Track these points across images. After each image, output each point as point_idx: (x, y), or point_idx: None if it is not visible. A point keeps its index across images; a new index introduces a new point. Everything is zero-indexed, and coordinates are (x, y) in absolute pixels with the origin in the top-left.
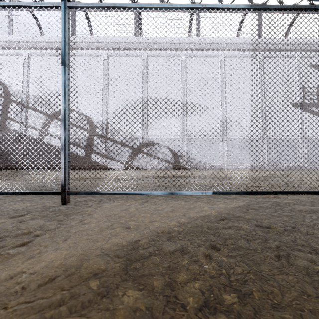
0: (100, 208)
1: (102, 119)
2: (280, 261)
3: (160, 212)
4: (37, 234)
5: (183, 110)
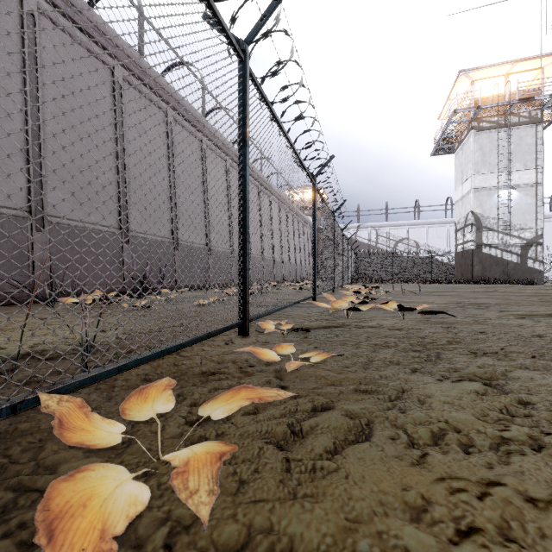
0: None
1: None
2: None
3: None
4: None
5: None
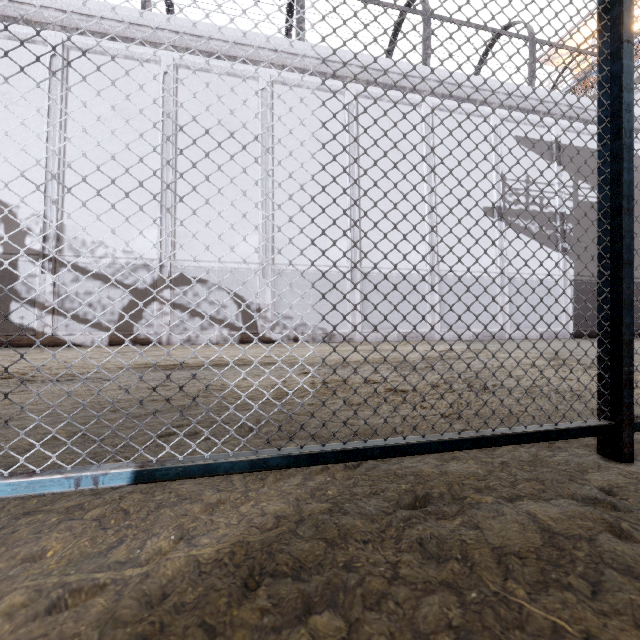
0: None
1: (45, 213)
2: None
3: None
4: None
5: (264, 205)
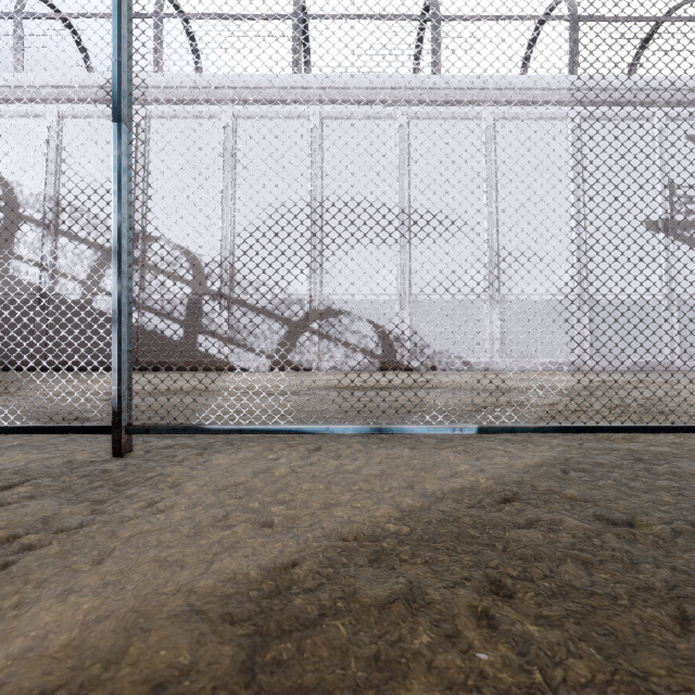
0: (204, 467)
1: (222, 259)
2: (693, 637)
3: (351, 477)
4: (29, 542)
5: (401, 239)
